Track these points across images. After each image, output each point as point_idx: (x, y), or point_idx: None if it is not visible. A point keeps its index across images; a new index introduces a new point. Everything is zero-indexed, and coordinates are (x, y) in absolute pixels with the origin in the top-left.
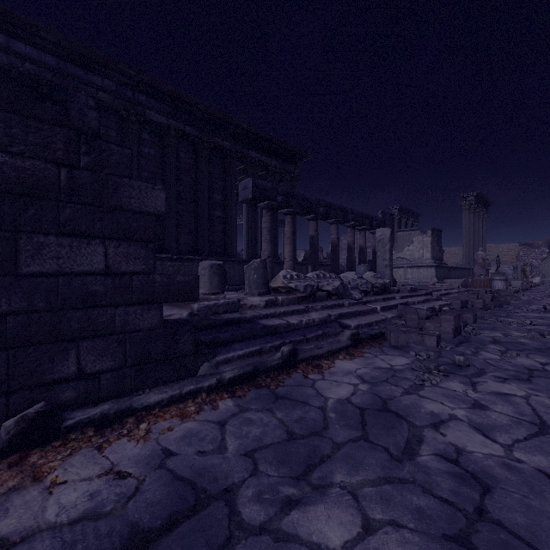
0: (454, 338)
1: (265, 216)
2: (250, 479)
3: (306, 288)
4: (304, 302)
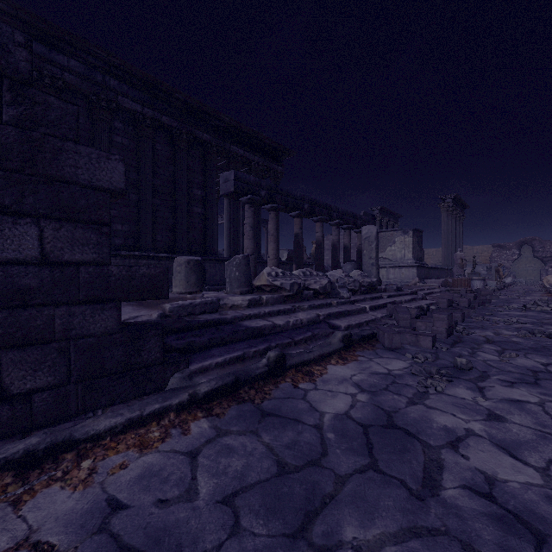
0: (447, 338)
1: (248, 211)
2: (229, 541)
3: (292, 286)
4: (290, 302)
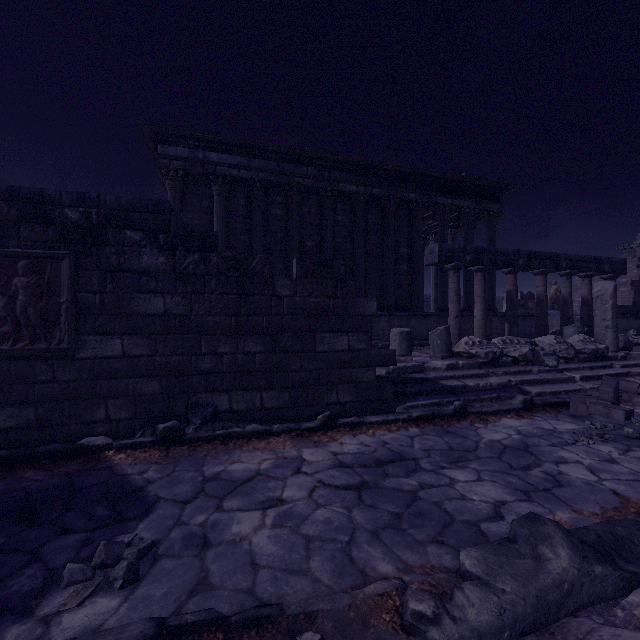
0: None
1: (452, 277)
2: (426, 458)
3: (487, 354)
4: (486, 367)
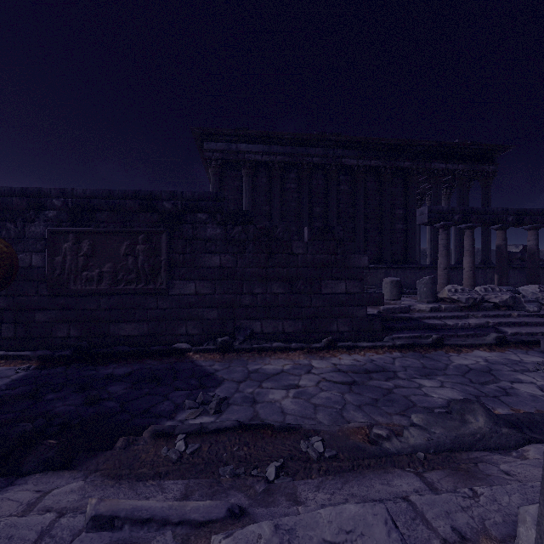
0: None
1: (441, 234)
2: (403, 371)
3: (467, 300)
4: (467, 311)
